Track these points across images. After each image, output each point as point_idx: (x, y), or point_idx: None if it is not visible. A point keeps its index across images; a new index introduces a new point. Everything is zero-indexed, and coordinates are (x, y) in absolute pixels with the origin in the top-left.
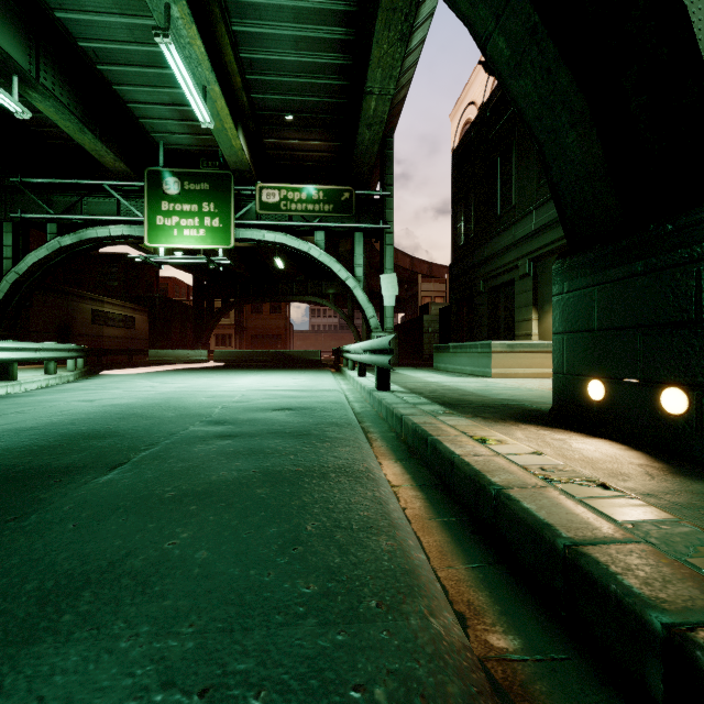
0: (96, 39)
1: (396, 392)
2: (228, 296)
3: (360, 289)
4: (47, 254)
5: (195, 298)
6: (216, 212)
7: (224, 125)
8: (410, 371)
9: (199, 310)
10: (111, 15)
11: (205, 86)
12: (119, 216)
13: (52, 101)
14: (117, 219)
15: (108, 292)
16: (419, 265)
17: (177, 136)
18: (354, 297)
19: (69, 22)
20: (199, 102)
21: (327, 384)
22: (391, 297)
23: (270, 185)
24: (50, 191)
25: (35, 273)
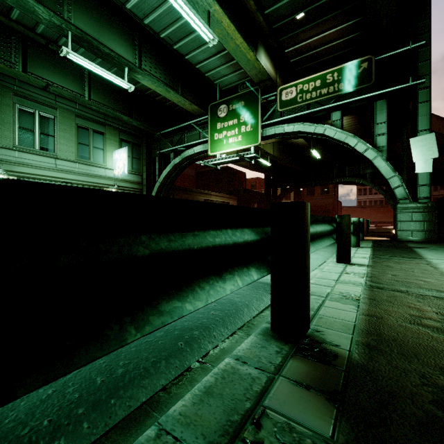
0: (166, 27)
1: (306, 355)
2: (285, 185)
3: (381, 159)
4: (169, 170)
5: (265, 188)
6: (248, 120)
7: (236, 43)
8: None
9: (268, 196)
10: (165, 3)
11: (208, 11)
12: (197, 140)
13: (147, 77)
14: (196, 142)
15: (218, 189)
16: None
17: (228, 77)
18: (375, 168)
19: (152, 24)
20: (197, 22)
21: None
22: (425, 162)
23: (288, 85)
24: (172, 136)
25: (167, 181)
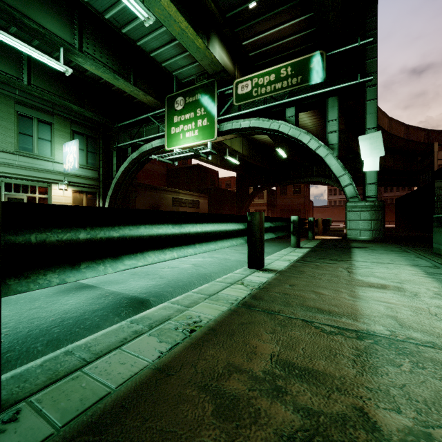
0: (109, 7)
1: None
2: (257, 184)
3: (333, 157)
4: (127, 165)
5: (237, 187)
6: (205, 114)
7: (181, 27)
8: (380, 255)
9: (240, 195)
10: None
11: None
12: (155, 134)
13: (89, 61)
14: (154, 136)
15: (190, 187)
16: (438, 136)
17: (187, 69)
18: (328, 166)
19: (93, 2)
20: None
21: (192, 276)
22: (373, 160)
23: (243, 78)
24: (131, 129)
25: (125, 177)
